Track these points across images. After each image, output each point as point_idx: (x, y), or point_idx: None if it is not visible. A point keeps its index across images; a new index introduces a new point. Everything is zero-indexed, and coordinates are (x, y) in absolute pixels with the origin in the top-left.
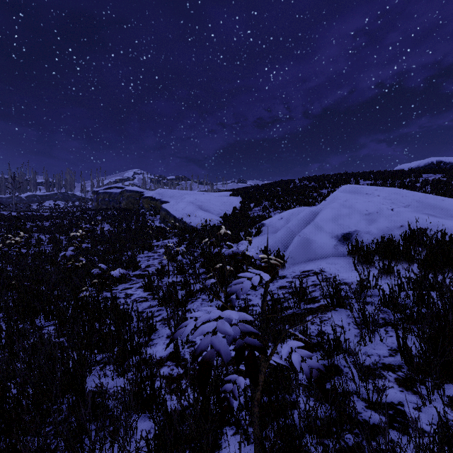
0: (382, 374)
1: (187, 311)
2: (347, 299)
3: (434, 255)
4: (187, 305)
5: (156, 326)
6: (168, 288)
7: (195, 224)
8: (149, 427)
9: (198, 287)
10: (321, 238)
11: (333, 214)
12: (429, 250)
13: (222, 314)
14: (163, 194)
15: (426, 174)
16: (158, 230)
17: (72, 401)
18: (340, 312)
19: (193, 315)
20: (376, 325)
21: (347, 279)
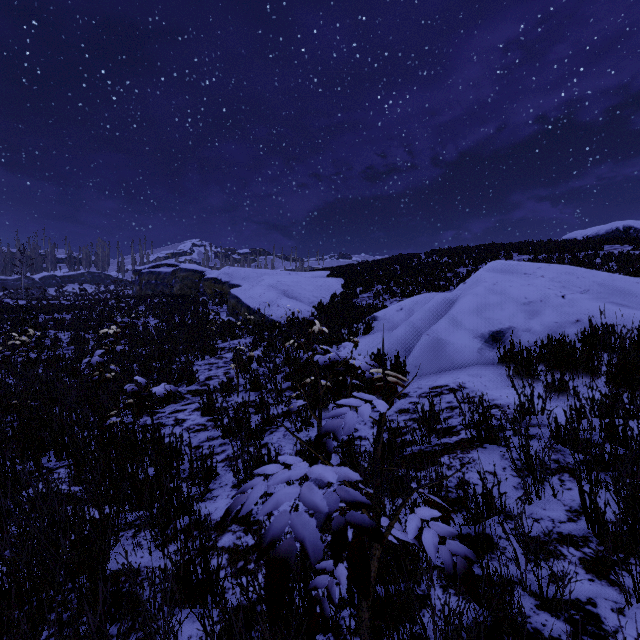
0: (559, 550)
1: (263, 447)
2: (500, 431)
3: (629, 364)
4: (263, 437)
5: (218, 469)
6: (236, 412)
7: (278, 318)
8: (201, 632)
9: (280, 410)
10: (460, 338)
11: (476, 304)
12: (623, 358)
13: (310, 473)
14: (233, 274)
15: (609, 245)
16: (225, 326)
17: (86, 588)
18: (491, 450)
19: (263, 471)
20: (546, 472)
21: (498, 400)
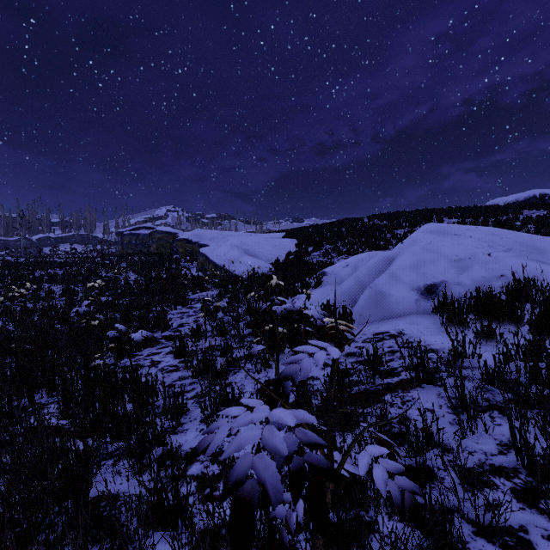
0: (492, 481)
1: (227, 386)
2: (436, 372)
3: (549, 314)
4: (228, 377)
5: (188, 405)
6: (204, 355)
7: (240, 273)
8: None
9: (243, 353)
10: (399, 290)
11: (413, 261)
12: (544, 308)
13: (270, 416)
14: (202, 235)
15: (527, 210)
16: (195, 280)
17: (71, 512)
18: (428, 390)
19: (228, 413)
20: (478, 409)
21: (434, 345)
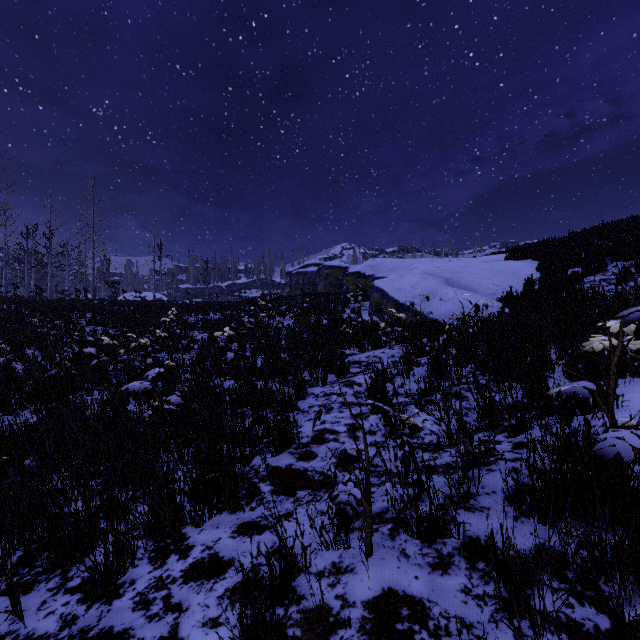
0: None
1: None
2: None
3: None
4: None
5: None
6: None
7: (441, 316)
8: None
9: None
10: None
11: None
12: None
13: None
14: (378, 266)
15: None
16: (365, 327)
17: None
18: None
19: None
20: None
21: None
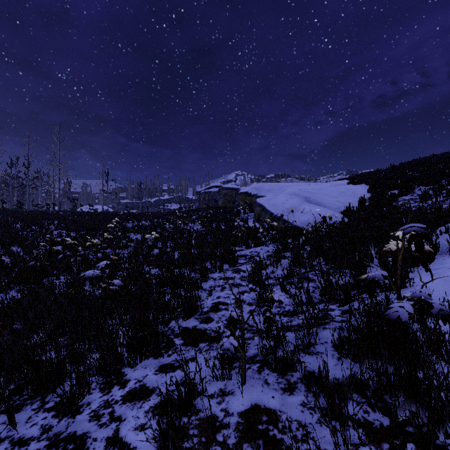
0: None
1: None
2: None
3: None
4: None
5: None
6: None
7: (302, 224)
8: None
9: None
10: None
11: None
12: None
13: None
14: (260, 188)
15: None
16: (250, 231)
17: None
18: None
19: None
20: None
21: None
